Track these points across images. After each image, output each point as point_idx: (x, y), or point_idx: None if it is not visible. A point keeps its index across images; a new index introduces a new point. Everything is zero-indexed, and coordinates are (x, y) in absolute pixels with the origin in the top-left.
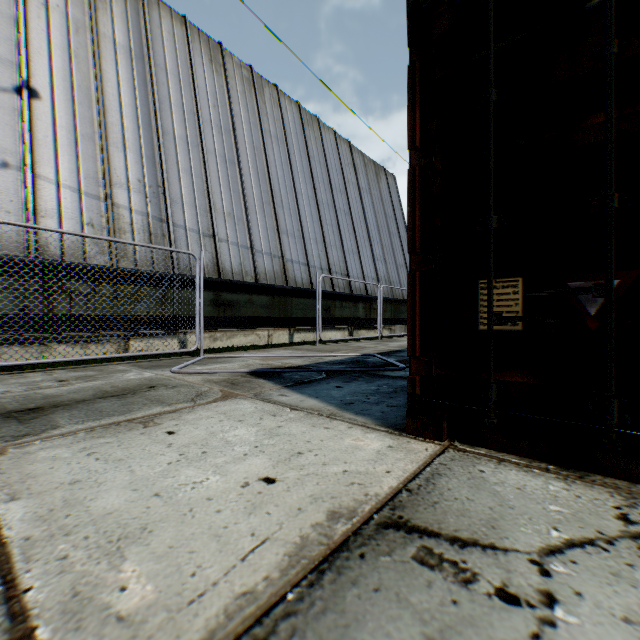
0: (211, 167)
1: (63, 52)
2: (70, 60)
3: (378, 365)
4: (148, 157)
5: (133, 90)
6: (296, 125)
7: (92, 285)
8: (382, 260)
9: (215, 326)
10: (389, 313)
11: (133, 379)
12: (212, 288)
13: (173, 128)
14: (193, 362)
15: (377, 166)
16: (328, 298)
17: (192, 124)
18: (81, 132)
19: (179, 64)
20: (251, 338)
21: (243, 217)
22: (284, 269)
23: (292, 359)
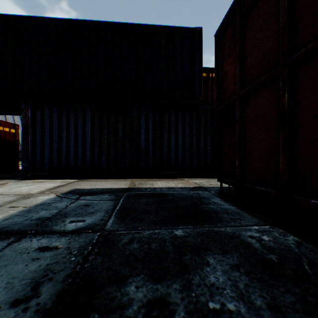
0: None
1: None
2: None
3: None
4: None
5: None
6: None
7: None
8: None
9: None
10: None
11: None
12: None
13: None
14: None
15: None
16: None
17: None
18: None
19: None
20: None
21: None
22: None
23: None
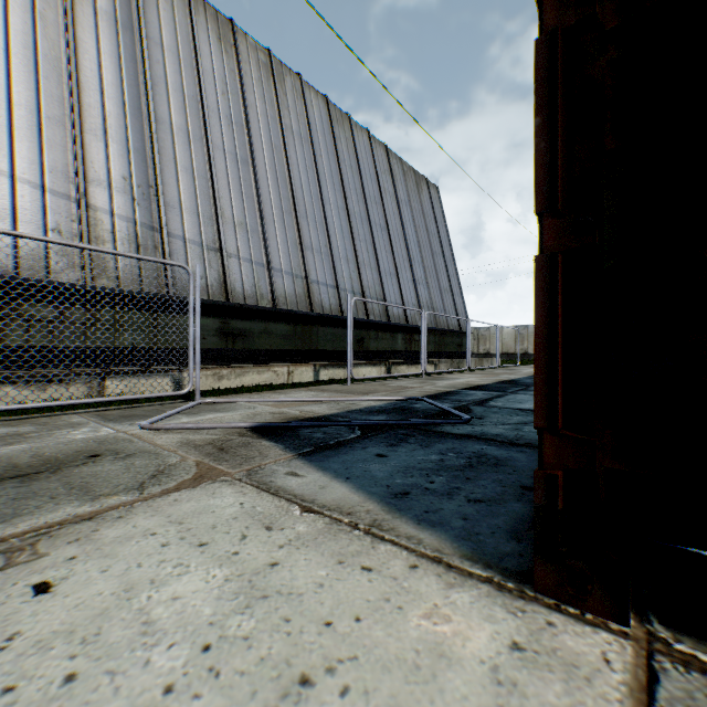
0: (218, 166)
1: (24, 12)
2: (34, 22)
3: (431, 415)
4: (137, 150)
5: (118, 66)
6: (323, 122)
7: (58, 308)
8: (424, 284)
9: (222, 361)
10: (432, 345)
11: (77, 440)
12: (218, 314)
13: (170, 116)
14: (180, 410)
15: (418, 175)
16: (361, 327)
17: (195, 113)
18: (47, 113)
19: (179, 40)
20: (267, 376)
21: (258, 228)
22: (308, 292)
23: (315, 405)
